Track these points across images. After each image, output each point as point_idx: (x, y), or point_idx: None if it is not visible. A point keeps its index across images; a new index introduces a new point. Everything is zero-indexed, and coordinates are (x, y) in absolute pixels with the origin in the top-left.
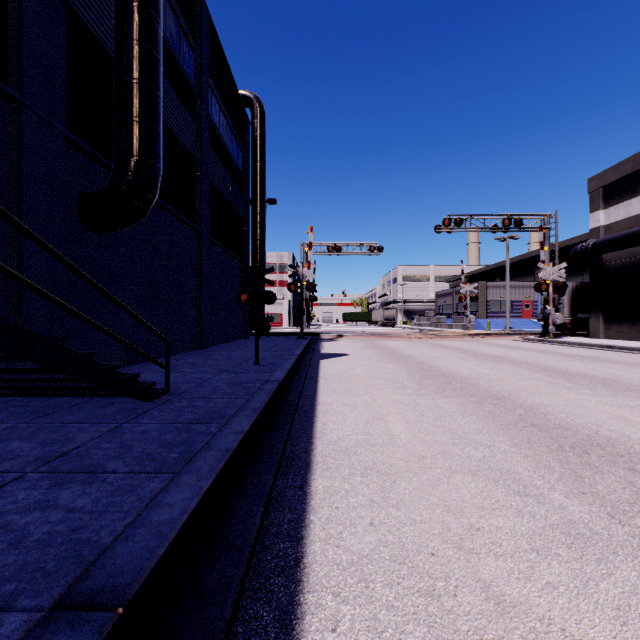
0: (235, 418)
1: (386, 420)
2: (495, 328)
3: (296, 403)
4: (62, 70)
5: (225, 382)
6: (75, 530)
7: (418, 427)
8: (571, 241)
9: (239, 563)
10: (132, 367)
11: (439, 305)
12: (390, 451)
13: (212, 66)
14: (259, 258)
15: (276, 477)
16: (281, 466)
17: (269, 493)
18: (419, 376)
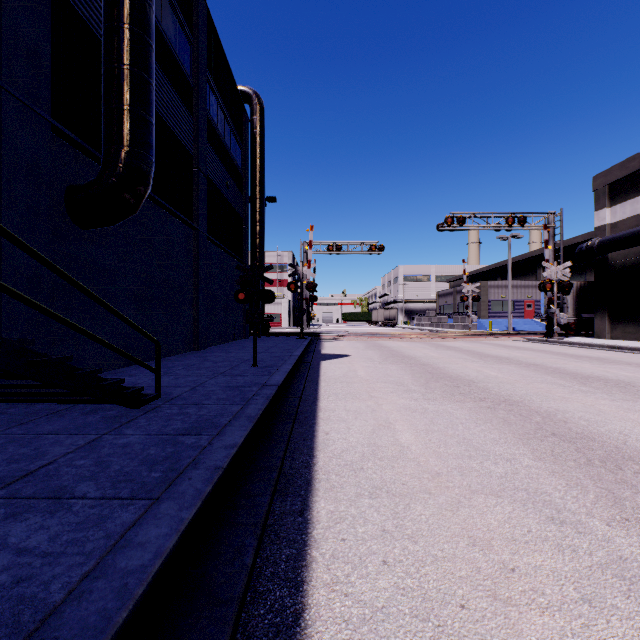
0: (228, 428)
1: (393, 428)
2: (497, 328)
3: (296, 409)
4: (47, 54)
5: (220, 386)
6: (19, 582)
7: (429, 437)
8: (574, 240)
9: (224, 623)
10: (124, 369)
11: (440, 305)
12: (400, 466)
13: (210, 60)
14: (258, 257)
15: (273, 499)
16: (279, 485)
17: (264, 521)
18: (424, 379)
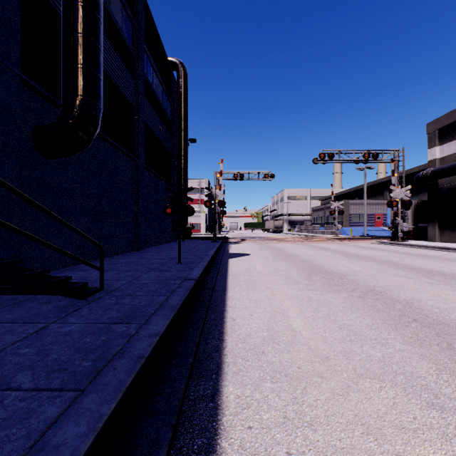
0: (154, 317)
1: (286, 315)
2: (356, 234)
3: (209, 298)
4: (17, 23)
5: (151, 279)
6: None
7: (315, 322)
8: (411, 170)
9: None
10: (80, 266)
11: (314, 217)
12: (295, 350)
13: (147, 37)
14: (183, 182)
15: (188, 383)
16: (194, 368)
17: (179, 409)
18: (307, 273)
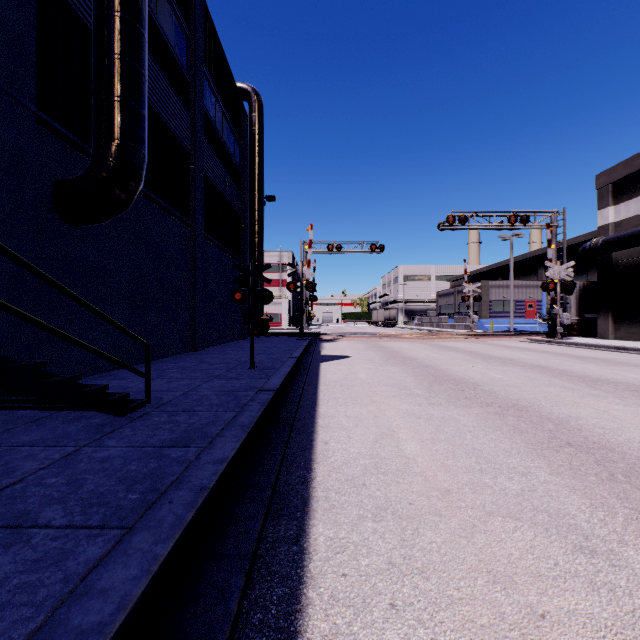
0: (219, 439)
1: (397, 437)
2: (498, 328)
3: (293, 415)
4: (32, 41)
5: (215, 390)
6: None
7: (435, 447)
8: (576, 240)
9: None
10: (116, 372)
11: (440, 305)
12: (406, 482)
13: (207, 55)
14: (257, 256)
15: (265, 523)
16: (272, 505)
17: (254, 552)
18: (428, 381)
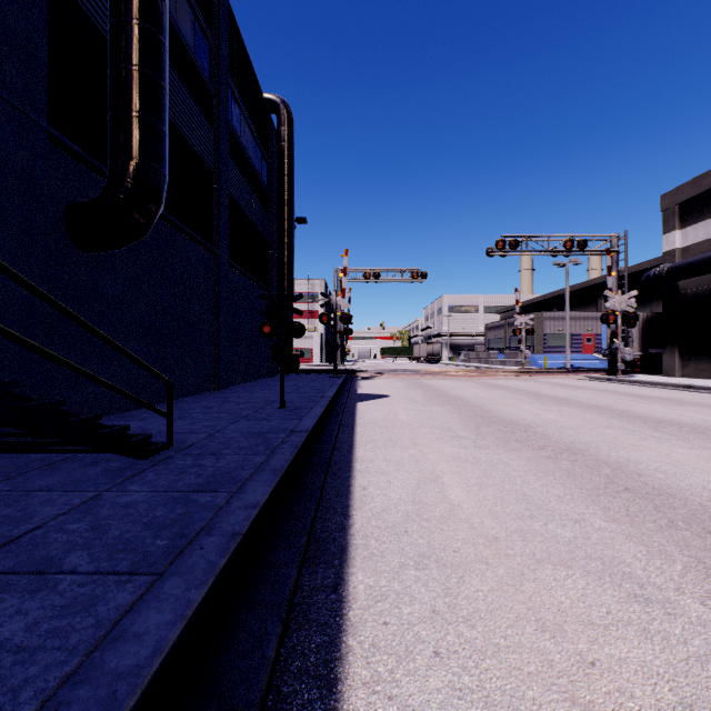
0: (250, 484)
1: (441, 482)
2: (553, 365)
3: (328, 459)
4: (43, 52)
5: (242, 432)
6: None
7: (483, 493)
8: (639, 267)
9: None
10: (134, 412)
11: (489, 339)
12: (451, 529)
13: (232, 63)
14: (287, 285)
15: (301, 571)
16: (308, 552)
17: (290, 600)
18: (475, 423)
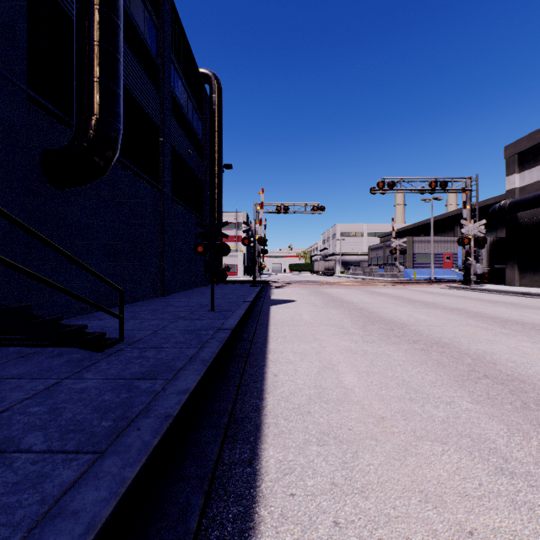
0: (182, 372)
1: (337, 370)
2: (421, 277)
3: (247, 351)
4: (22, 30)
5: (180, 329)
6: None
7: (370, 379)
8: (486, 202)
9: None
10: (96, 314)
11: (372, 257)
12: (346, 409)
13: (174, 44)
14: (217, 216)
15: (222, 447)
16: (229, 430)
17: (212, 474)
18: (362, 322)
